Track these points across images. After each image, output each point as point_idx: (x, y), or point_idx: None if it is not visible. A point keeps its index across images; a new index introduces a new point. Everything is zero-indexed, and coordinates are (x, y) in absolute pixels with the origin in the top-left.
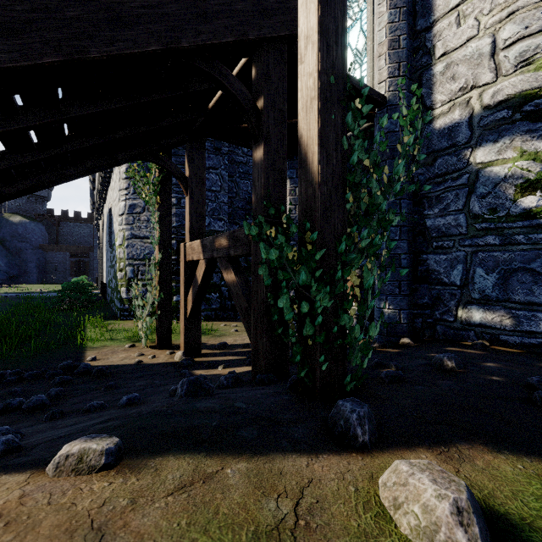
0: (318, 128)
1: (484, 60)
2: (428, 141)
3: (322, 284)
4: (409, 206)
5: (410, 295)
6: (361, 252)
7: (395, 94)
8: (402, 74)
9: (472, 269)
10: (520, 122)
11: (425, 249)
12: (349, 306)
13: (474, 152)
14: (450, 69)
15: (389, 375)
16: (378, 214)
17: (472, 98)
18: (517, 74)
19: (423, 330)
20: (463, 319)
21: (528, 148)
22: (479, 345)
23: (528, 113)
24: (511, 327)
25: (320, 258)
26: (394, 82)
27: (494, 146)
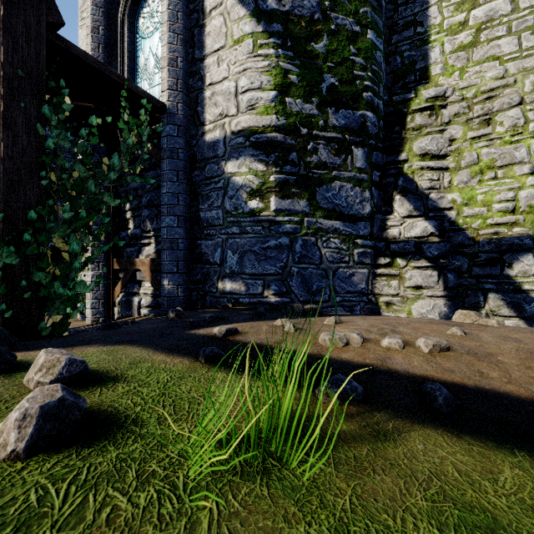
0: (1, 110)
1: (232, 98)
2: (202, 150)
3: (0, 244)
4: (187, 200)
5: (188, 273)
6: (68, 223)
7: (174, 105)
8: (180, 89)
9: (226, 251)
10: (249, 148)
11: (200, 236)
12: (44, 266)
13: (227, 164)
14: (214, 97)
15: (105, 325)
16: (89, 194)
17: (226, 124)
18: (247, 114)
19: (198, 301)
20: (221, 289)
21: (253, 167)
22: (222, 306)
23: (253, 142)
24: (245, 292)
25: (3, 222)
26: (173, 94)
27: (237, 162)
